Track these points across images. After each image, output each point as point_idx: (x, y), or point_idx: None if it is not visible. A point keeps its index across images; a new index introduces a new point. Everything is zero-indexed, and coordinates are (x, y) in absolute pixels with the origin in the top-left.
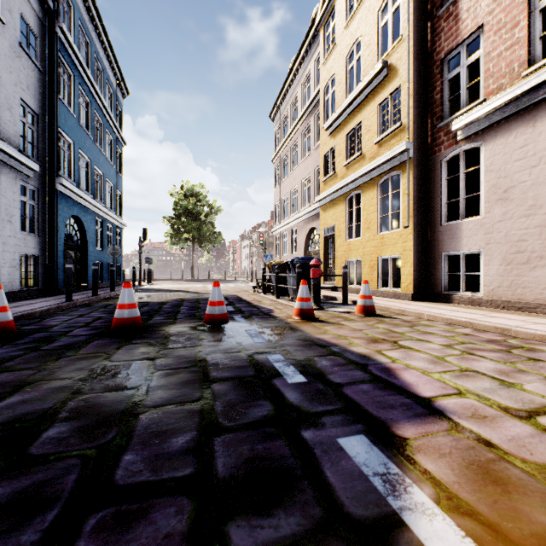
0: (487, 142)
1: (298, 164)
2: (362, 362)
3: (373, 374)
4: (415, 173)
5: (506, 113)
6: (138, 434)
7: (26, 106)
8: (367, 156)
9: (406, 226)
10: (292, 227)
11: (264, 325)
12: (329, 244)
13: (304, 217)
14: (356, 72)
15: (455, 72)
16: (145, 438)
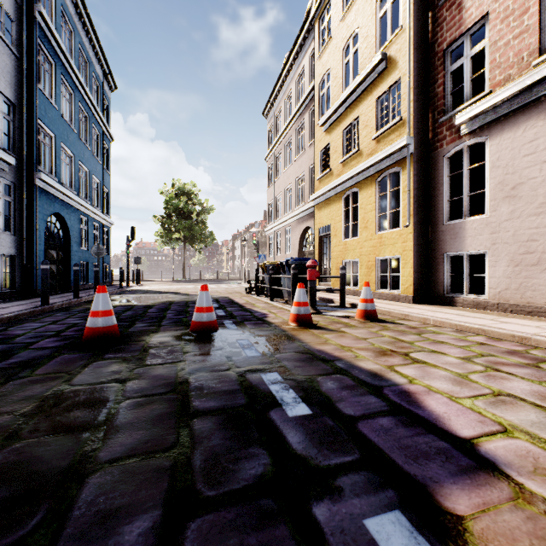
0: (493, 136)
1: (292, 162)
2: (374, 383)
3: (390, 400)
4: (415, 170)
5: (514, 105)
6: (76, 517)
7: (1, 94)
8: (364, 152)
9: (406, 225)
10: (285, 226)
11: (257, 333)
12: (324, 244)
13: (298, 217)
14: (352, 65)
15: (459, 63)
16: (84, 526)
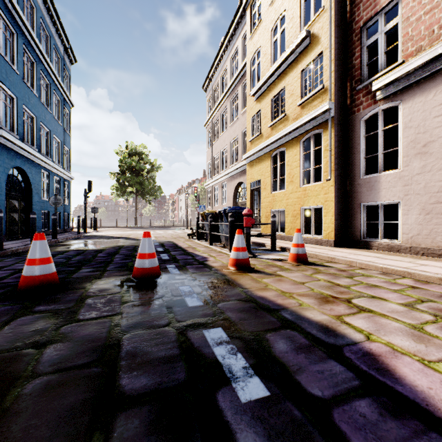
0: (406, 100)
1: (227, 127)
2: (329, 340)
3: (358, 369)
4: (336, 131)
5: (426, 72)
6: None
7: None
8: (290, 117)
9: (328, 179)
10: (222, 182)
11: (198, 278)
12: (255, 196)
13: (232, 173)
14: (280, 43)
15: (374, 38)
16: None
